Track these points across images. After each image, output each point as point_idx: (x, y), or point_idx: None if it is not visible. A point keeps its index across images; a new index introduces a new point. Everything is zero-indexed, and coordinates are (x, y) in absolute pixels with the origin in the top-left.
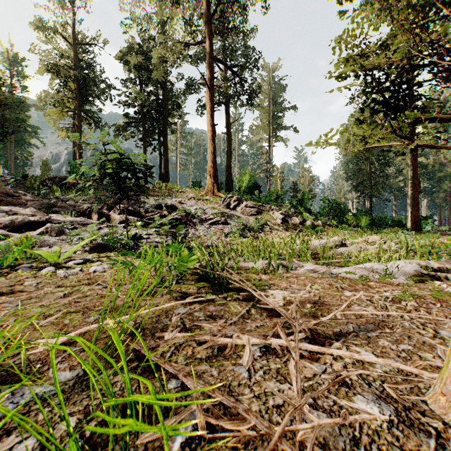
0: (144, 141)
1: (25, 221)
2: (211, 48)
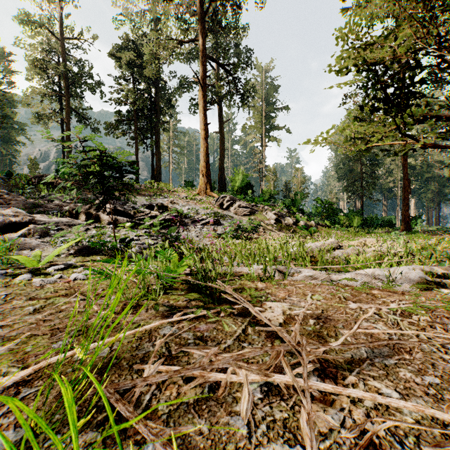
0: (135, 140)
1: (5, 222)
2: (203, 46)
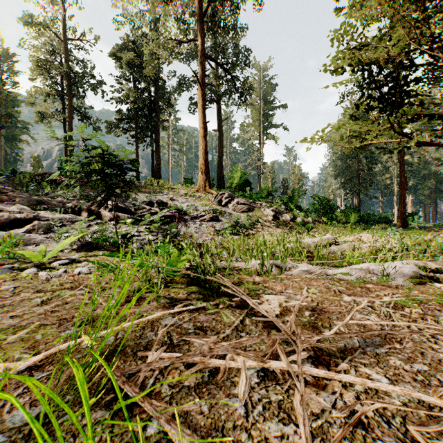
0: (135, 138)
1: (11, 218)
2: (202, 46)
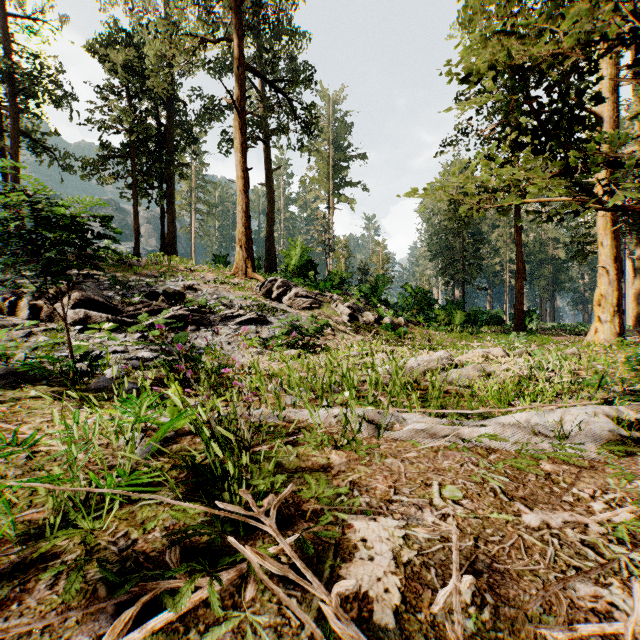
0: (133, 189)
1: None
2: (242, 51)
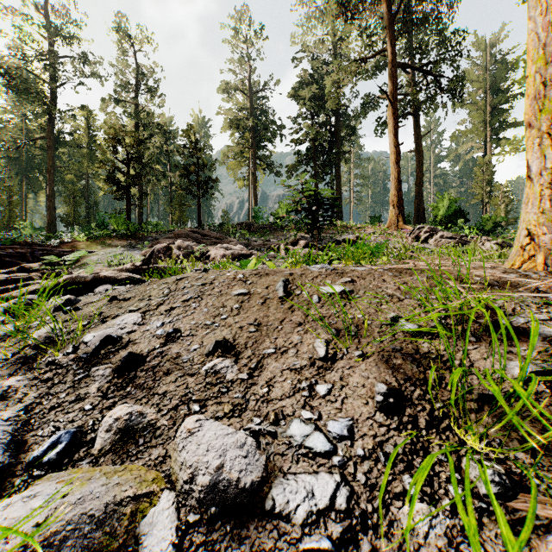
0: (315, 178)
1: (238, 254)
2: (394, 55)
